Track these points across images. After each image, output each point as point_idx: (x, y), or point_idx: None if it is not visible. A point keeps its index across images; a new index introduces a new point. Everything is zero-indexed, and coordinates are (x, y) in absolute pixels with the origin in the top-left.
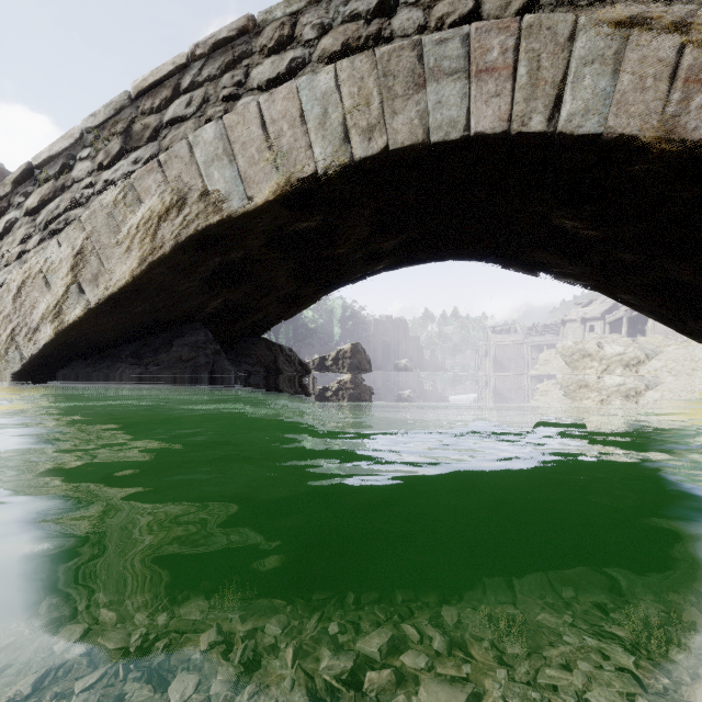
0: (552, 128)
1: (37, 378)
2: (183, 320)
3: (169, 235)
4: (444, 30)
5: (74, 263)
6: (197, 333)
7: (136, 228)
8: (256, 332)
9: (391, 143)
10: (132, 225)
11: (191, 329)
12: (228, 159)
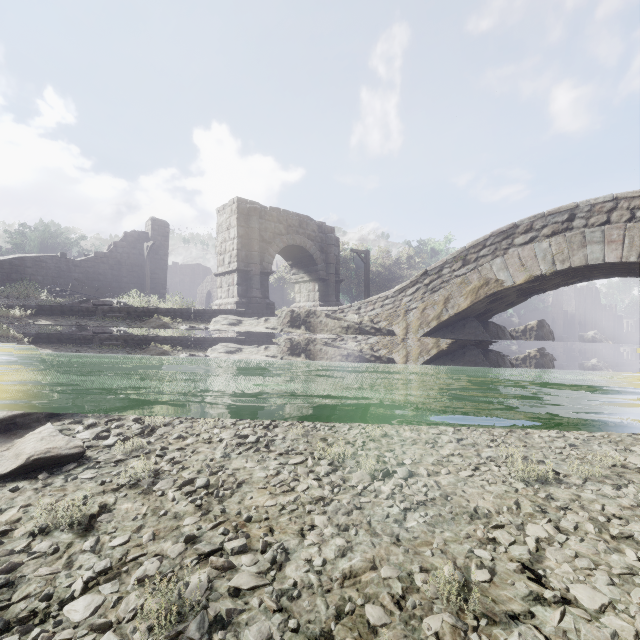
0: (639, 261)
1: (422, 338)
2: (468, 317)
3: (482, 294)
4: (594, 227)
5: (444, 302)
6: (473, 322)
7: (469, 291)
8: (487, 319)
9: (571, 265)
10: (467, 290)
11: (470, 320)
12: (506, 270)
